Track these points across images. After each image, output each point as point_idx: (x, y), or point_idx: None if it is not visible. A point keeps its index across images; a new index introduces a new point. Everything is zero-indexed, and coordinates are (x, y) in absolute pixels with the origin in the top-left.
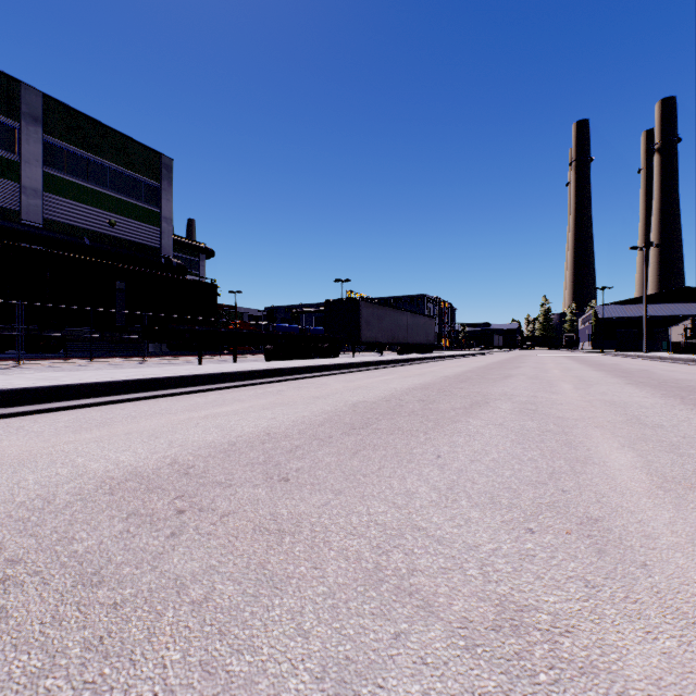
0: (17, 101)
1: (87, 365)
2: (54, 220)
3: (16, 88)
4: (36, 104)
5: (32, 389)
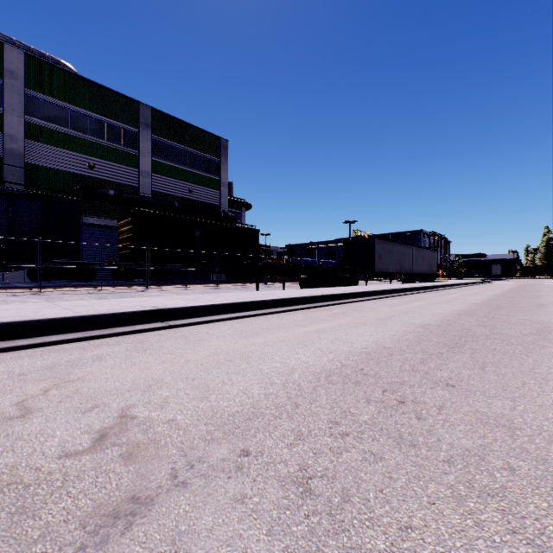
0: (138, 115)
1: (185, 290)
2: (157, 191)
3: (137, 107)
4: (147, 116)
5: (196, 307)
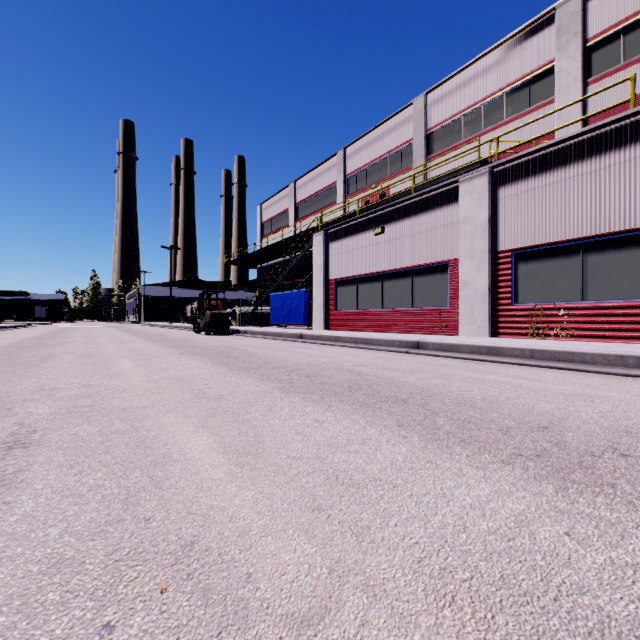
0: None
1: None
2: None
3: None
4: None
5: None
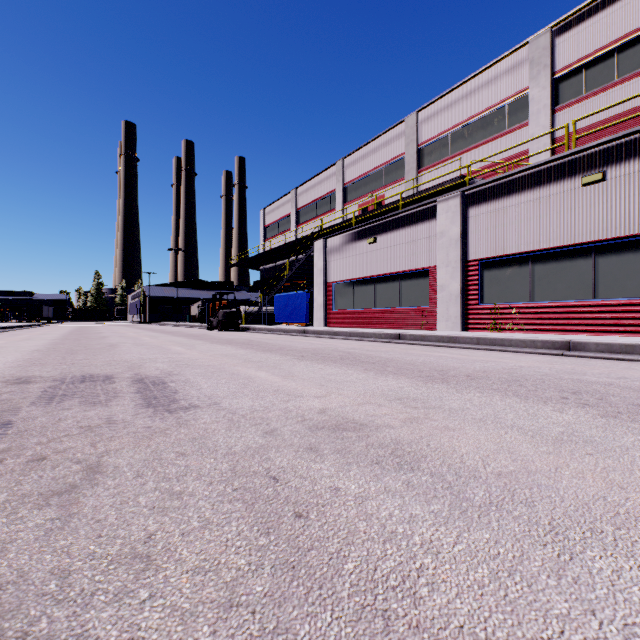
0: None
1: None
2: None
3: None
4: None
5: None
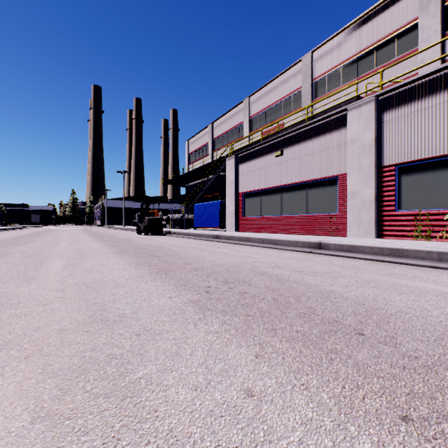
0: None
1: None
2: None
3: None
4: None
5: None
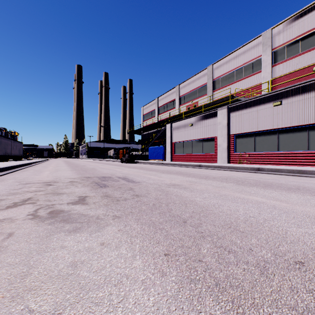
0: None
1: None
2: None
3: None
4: None
5: None
